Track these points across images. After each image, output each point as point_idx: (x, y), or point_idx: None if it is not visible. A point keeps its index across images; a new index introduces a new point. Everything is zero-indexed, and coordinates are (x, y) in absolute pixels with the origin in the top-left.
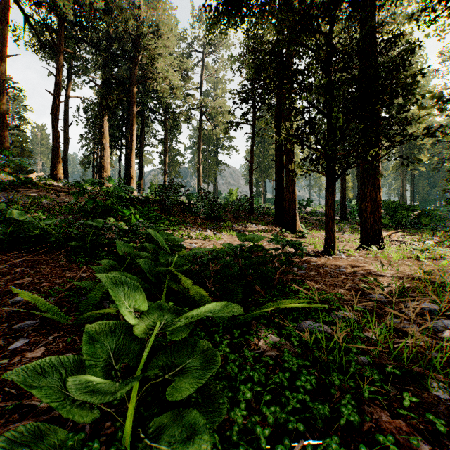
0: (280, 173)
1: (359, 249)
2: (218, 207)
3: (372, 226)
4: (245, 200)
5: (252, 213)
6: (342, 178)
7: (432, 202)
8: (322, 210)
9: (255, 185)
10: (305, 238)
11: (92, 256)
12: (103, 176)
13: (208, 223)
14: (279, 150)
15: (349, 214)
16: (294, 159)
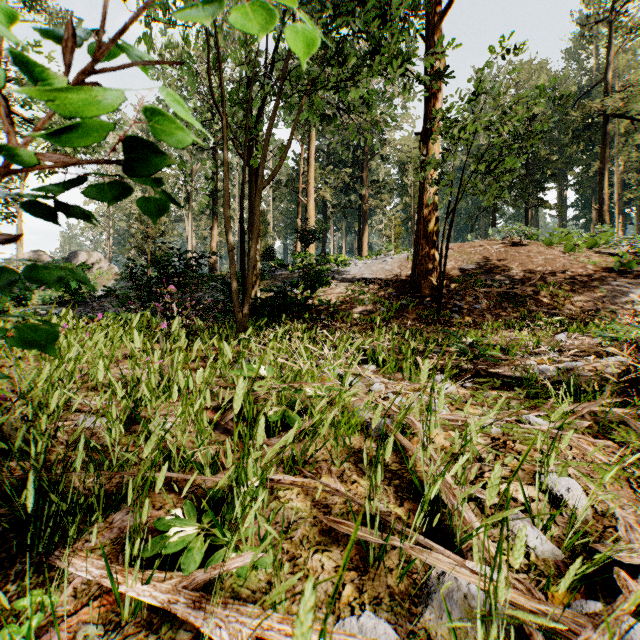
0: None
1: None
2: None
3: None
4: None
5: None
6: None
7: None
8: None
9: None
10: None
11: None
12: None
13: None
14: None
15: None
16: None
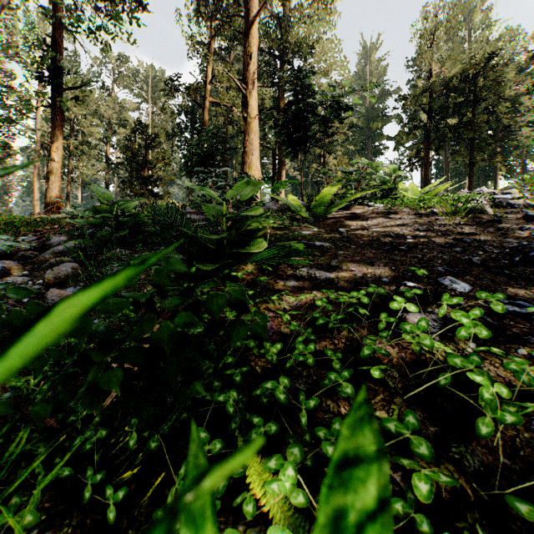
0: None
1: None
2: None
3: None
4: None
5: None
6: None
7: None
8: None
9: None
10: None
11: None
12: None
13: None
14: None
15: None
16: None
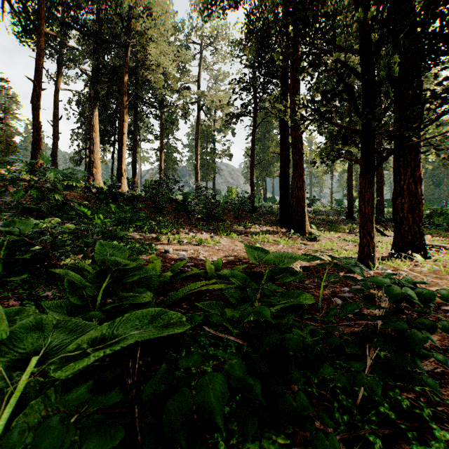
0: (286, 167)
1: (394, 257)
2: (216, 205)
3: (411, 228)
4: (244, 199)
5: (254, 212)
6: (349, 175)
7: (437, 201)
8: (325, 209)
9: (255, 184)
10: (317, 240)
11: (4, 282)
12: (92, 172)
13: (204, 223)
14: (284, 141)
15: (355, 213)
16: (302, 150)
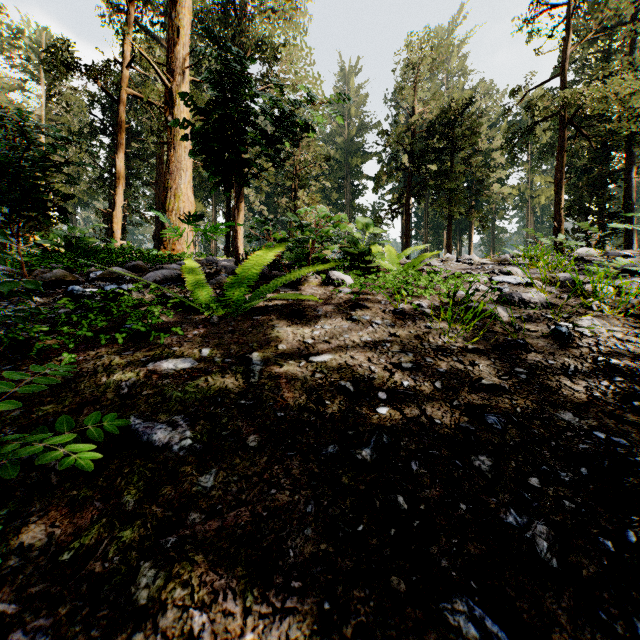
0: None
1: None
2: None
3: None
4: None
5: None
6: None
7: None
8: None
9: None
10: None
11: None
12: None
13: None
14: None
15: None
16: (604, 247)
